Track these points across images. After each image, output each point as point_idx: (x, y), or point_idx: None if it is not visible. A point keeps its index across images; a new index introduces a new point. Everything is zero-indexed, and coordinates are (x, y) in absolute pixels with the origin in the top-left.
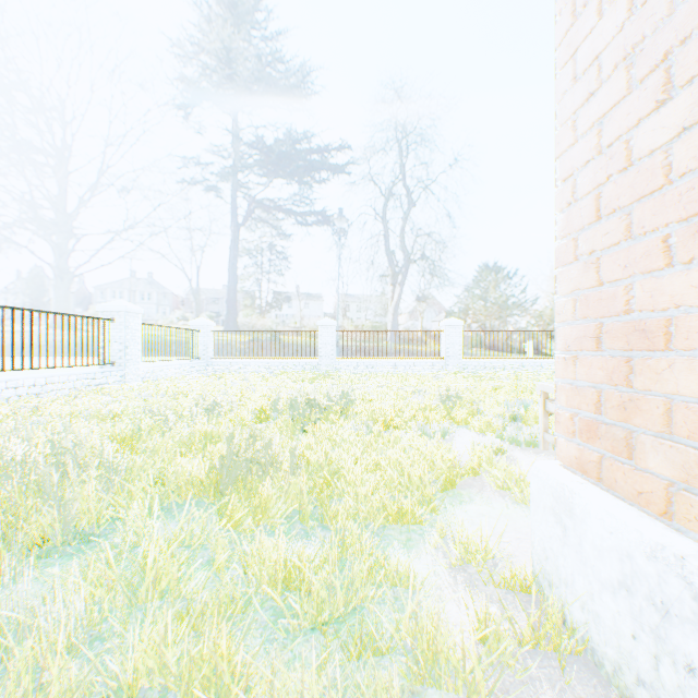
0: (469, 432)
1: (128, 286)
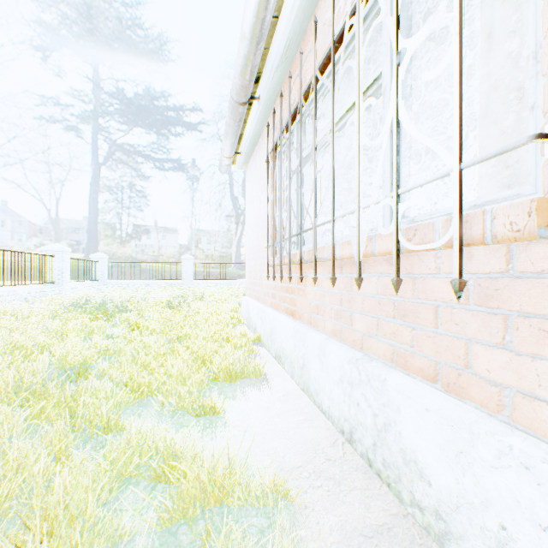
0: None
1: None
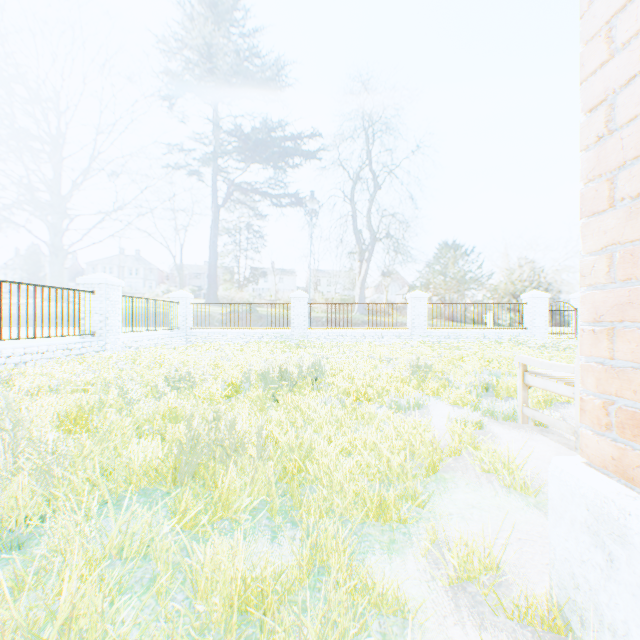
0: (443, 404)
1: (115, 262)
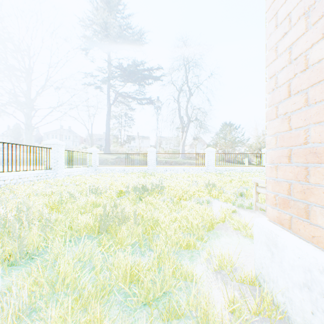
0: (219, 201)
1: (59, 132)
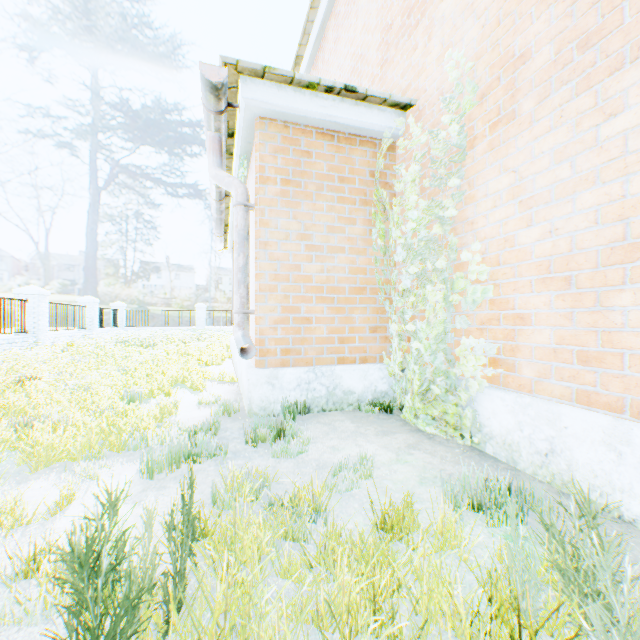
0: None
1: None
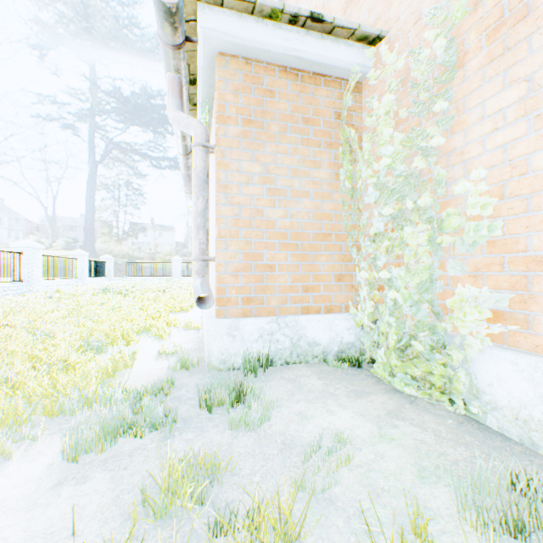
0: None
1: (8, 220)
